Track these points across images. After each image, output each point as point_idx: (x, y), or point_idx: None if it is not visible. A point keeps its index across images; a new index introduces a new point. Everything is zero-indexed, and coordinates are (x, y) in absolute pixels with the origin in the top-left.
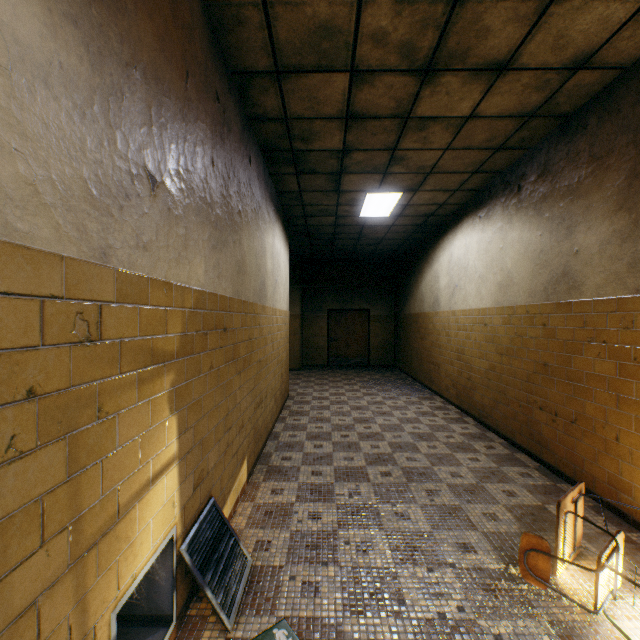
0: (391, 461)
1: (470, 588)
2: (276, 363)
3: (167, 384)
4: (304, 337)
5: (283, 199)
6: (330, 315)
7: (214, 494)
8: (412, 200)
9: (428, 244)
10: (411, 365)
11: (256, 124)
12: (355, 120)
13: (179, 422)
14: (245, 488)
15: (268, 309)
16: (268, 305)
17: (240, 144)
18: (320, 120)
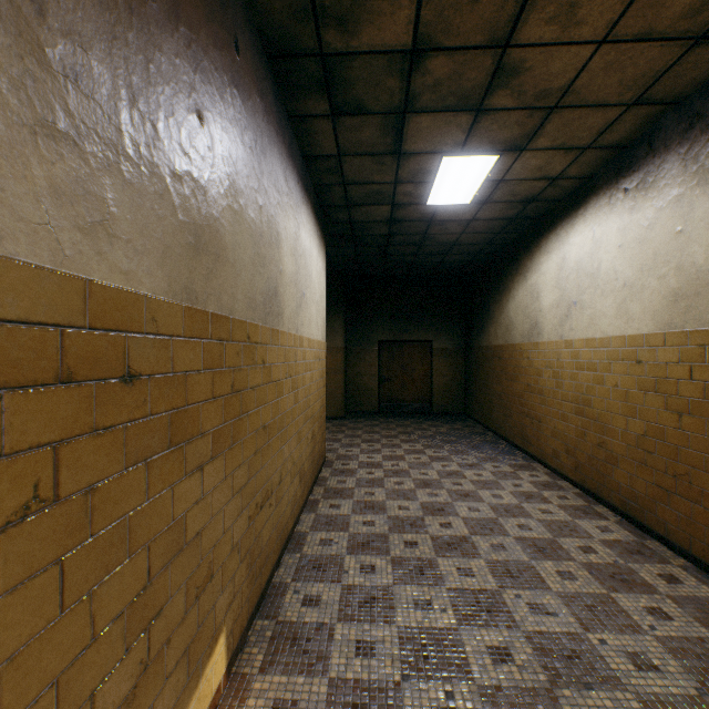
0: (502, 614)
1: None
2: (302, 420)
3: None
4: (348, 376)
5: (314, 172)
6: (381, 348)
7: None
8: (511, 170)
9: (520, 248)
10: (491, 415)
11: None
12: None
13: None
14: (220, 696)
15: (285, 336)
16: (285, 330)
17: None
18: None
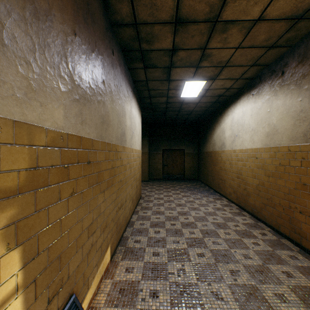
0: (203, 244)
1: None
2: (133, 180)
3: (0, 222)
4: (150, 164)
5: (137, 86)
6: (164, 152)
7: (76, 289)
8: (211, 86)
9: (218, 113)
10: (207, 179)
11: (117, 29)
12: (181, 24)
13: (24, 252)
14: (108, 266)
15: (127, 149)
16: (127, 146)
17: (104, 37)
18: (158, 25)
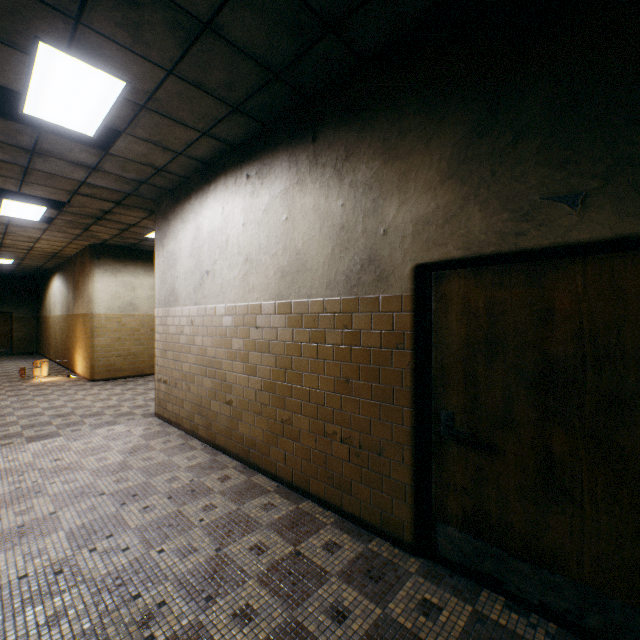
0: None
1: (6, 382)
2: None
3: None
4: None
5: None
6: None
7: None
8: (23, 262)
9: (49, 277)
10: (44, 348)
11: None
12: None
13: None
14: None
15: None
16: None
17: None
18: None
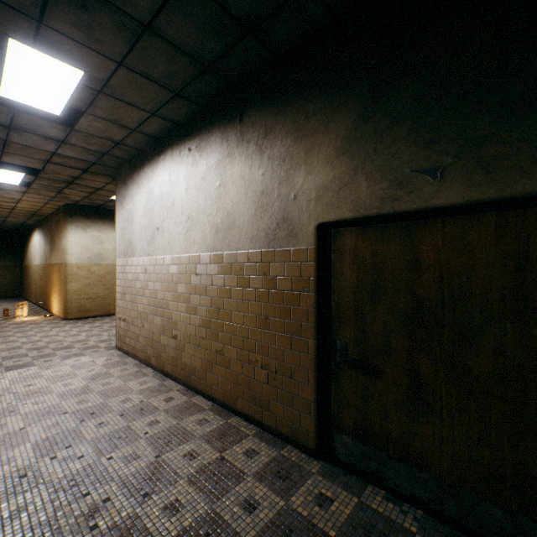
0: None
1: None
2: None
3: None
4: None
5: None
6: None
7: None
8: (8, 219)
9: (30, 232)
10: (26, 292)
11: None
12: None
13: None
14: None
15: None
16: None
17: None
18: None
